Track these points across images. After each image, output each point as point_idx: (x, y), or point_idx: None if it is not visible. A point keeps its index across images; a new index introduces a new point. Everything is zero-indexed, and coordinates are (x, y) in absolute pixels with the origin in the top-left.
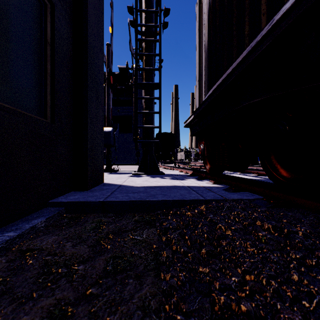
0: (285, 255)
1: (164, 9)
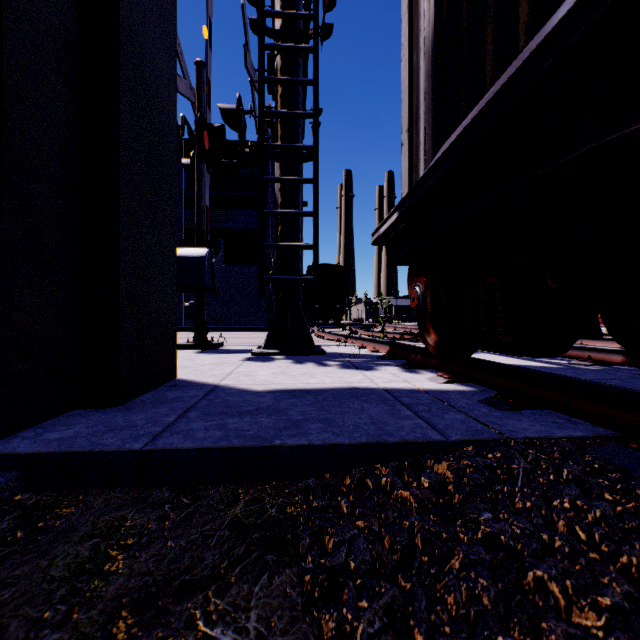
0: None
1: None
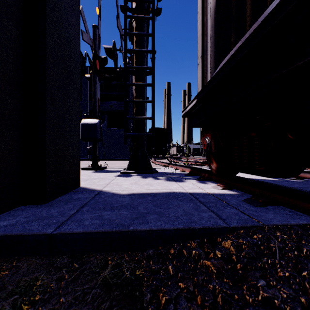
0: None
1: None
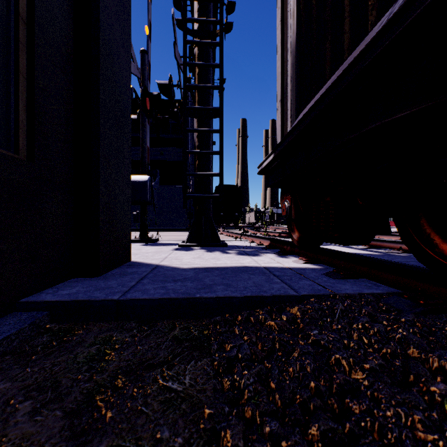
0: None
1: (227, 3)
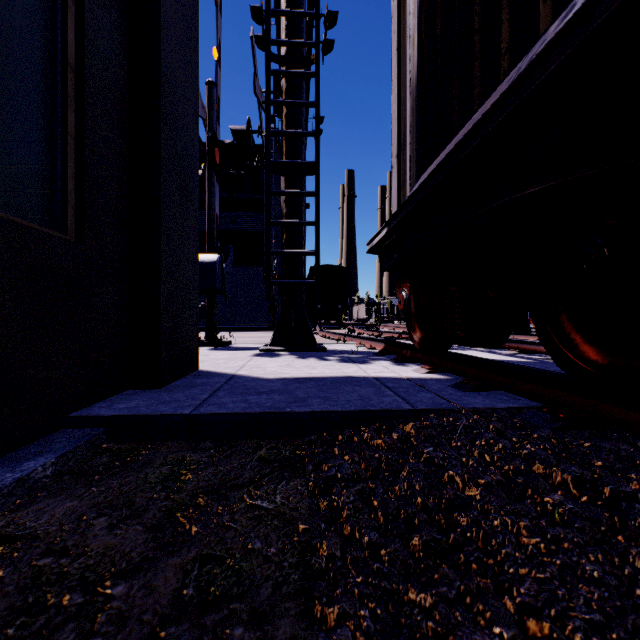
0: (620, 563)
1: (326, 13)
